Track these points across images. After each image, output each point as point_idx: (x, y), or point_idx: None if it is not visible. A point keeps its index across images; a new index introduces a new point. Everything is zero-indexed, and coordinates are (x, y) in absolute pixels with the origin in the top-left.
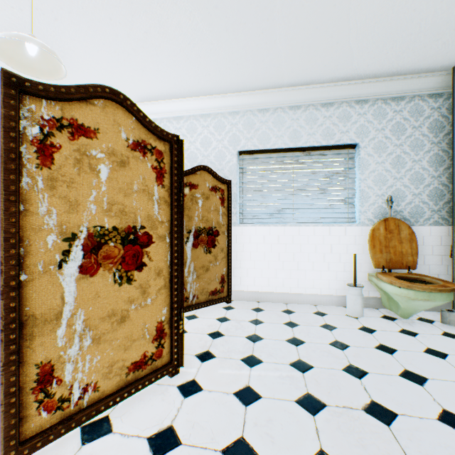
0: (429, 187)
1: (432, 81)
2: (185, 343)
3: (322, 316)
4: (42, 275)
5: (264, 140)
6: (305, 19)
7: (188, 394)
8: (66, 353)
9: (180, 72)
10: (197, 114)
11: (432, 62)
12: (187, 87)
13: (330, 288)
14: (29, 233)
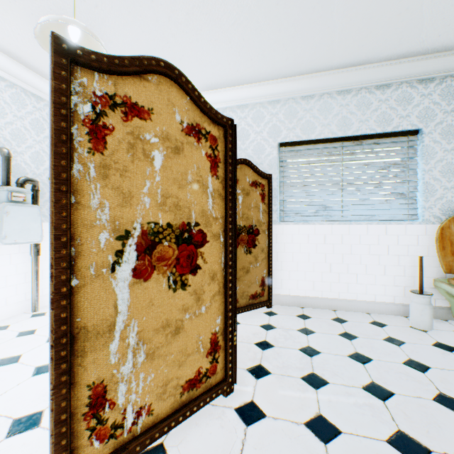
0: None
1: None
2: None
3: (381, 326)
4: (94, 280)
5: (308, 130)
6: None
7: (249, 421)
8: (119, 371)
9: (220, 59)
10: (234, 105)
11: None
12: (224, 76)
13: (387, 295)
14: (80, 230)
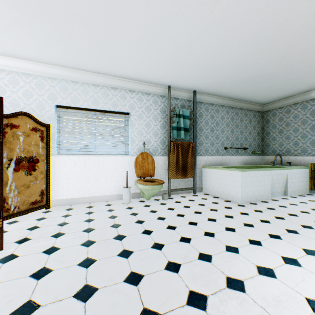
0: (160, 138)
1: (161, 89)
2: (5, 238)
3: (110, 206)
4: None
5: (76, 101)
6: (95, 43)
7: (6, 261)
8: None
9: (2, 39)
10: (20, 71)
11: (160, 81)
12: (9, 50)
13: (116, 191)
14: None
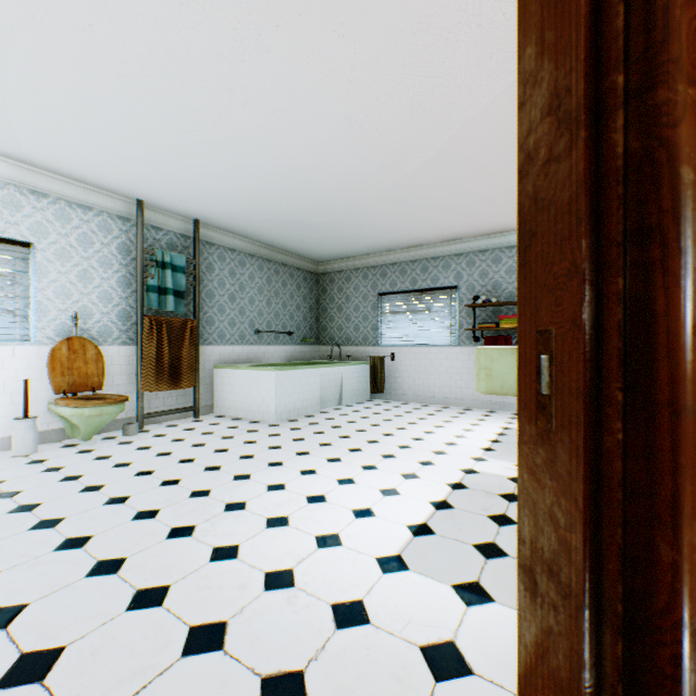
0: (119, 307)
1: (122, 204)
2: None
3: None
4: None
5: None
6: None
7: None
8: None
9: None
10: None
11: (118, 188)
12: None
13: None
14: None
